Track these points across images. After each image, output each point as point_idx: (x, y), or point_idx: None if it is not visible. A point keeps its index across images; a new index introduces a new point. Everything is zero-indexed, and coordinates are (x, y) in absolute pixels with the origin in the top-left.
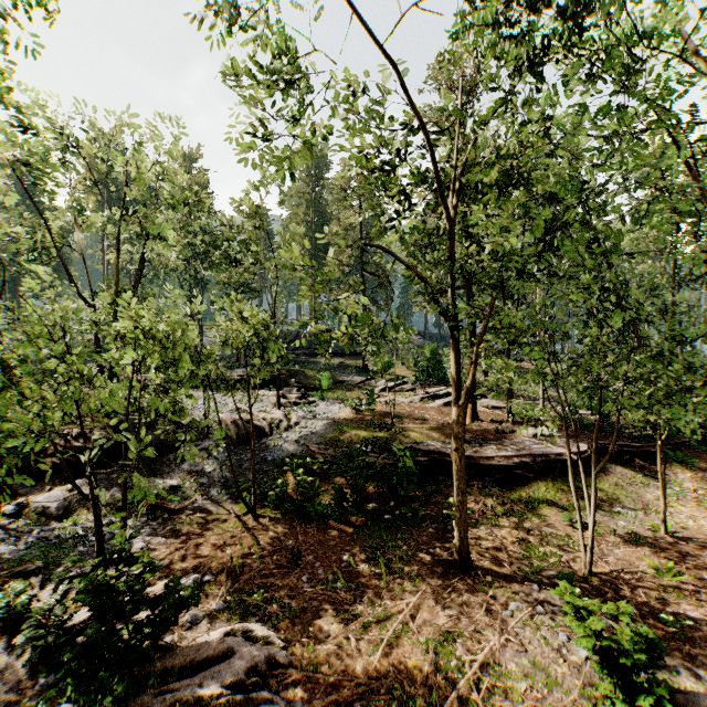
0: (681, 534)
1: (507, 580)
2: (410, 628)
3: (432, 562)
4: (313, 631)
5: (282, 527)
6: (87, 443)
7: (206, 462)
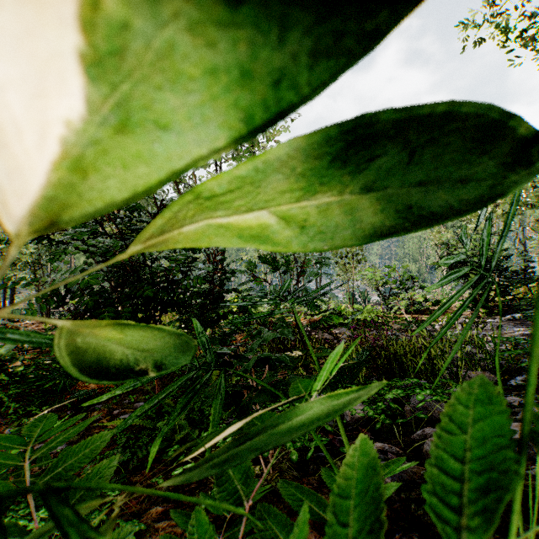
0: None
1: None
2: None
3: None
4: None
5: None
6: None
7: None
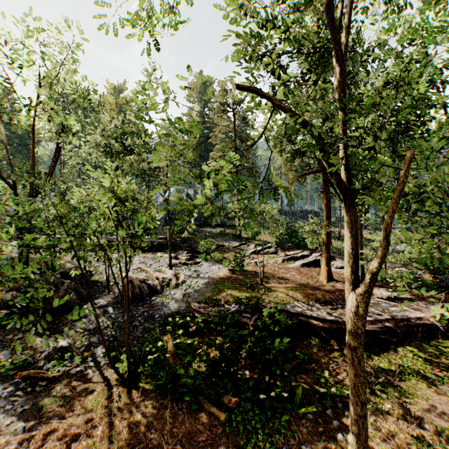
0: None
1: None
2: None
3: None
4: None
5: (152, 406)
6: None
7: (100, 319)
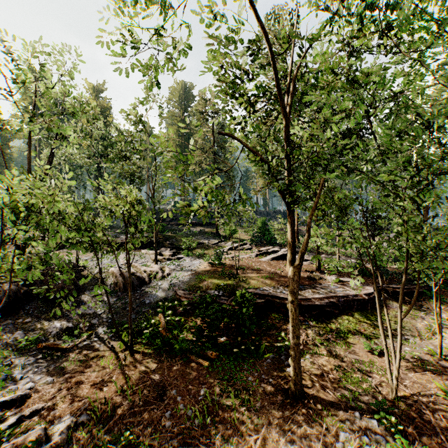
0: None
1: (333, 408)
2: None
3: (272, 392)
4: None
5: (152, 362)
6: None
7: (97, 306)
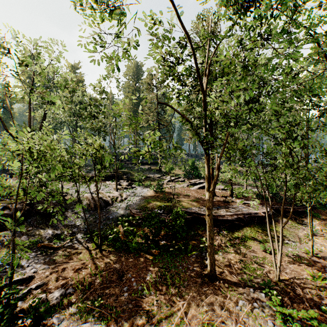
0: (319, 254)
1: (236, 286)
2: (184, 321)
3: (195, 276)
4: (128, 326)
5: (115, 256)
6: (9, 211)
7: (76, 220)
